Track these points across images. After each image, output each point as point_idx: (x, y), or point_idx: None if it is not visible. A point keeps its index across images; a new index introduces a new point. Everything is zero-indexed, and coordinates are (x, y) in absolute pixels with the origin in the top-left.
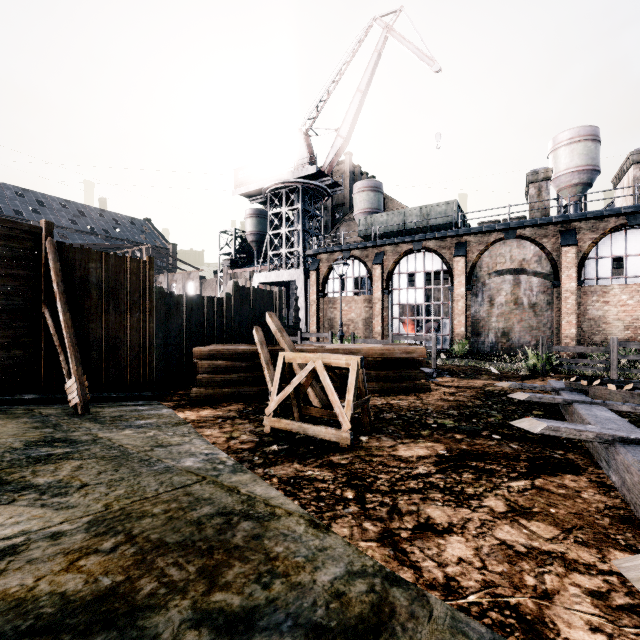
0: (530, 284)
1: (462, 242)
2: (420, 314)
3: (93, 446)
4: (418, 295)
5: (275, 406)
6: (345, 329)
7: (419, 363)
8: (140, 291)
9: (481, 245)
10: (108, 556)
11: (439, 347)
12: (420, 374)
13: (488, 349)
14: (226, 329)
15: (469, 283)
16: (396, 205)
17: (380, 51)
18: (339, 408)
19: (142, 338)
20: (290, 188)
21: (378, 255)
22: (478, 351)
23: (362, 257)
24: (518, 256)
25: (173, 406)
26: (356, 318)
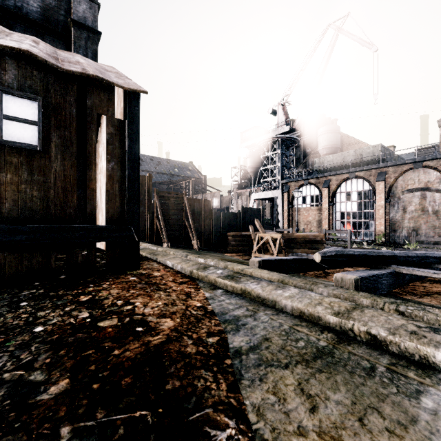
0: (433, 198)
1: (383, 172)
2: (366, 217)
3: (209, 254)
4: (353, 206)
5: (255, 250)
6: (305, 227)
7: (322, 241)
8: (209, 212)
9: (396, 173)
10: (225, 260)
11: (367, 239)
12: (321, 246)
13: (402, 241)
14: (238, 226)
15: (388, 198)
16: (351, 140)
17: (333, 45)
18: (274, 249)
19: (209, 229)
20: (273, 141)
21: (326, 182)
22: (394, 242)
23: (316, 183)
24: (424, 179)
25: (221, 253)
26: (312, 220)
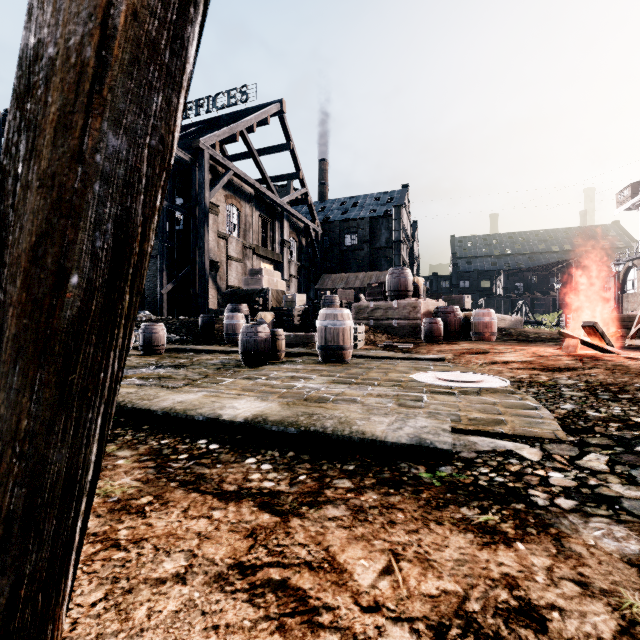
0: None
1: None
2: None
3: None
4: None
5: None
6: None
7: None
8: None
9: None
10: None
11: None
12: None
13: None
14: None
15: None
16: None
17: None
18: None
19: None
20: None
21: None
22: None
23: (637, 265)
24: None
25: None
26: (636, 308)
